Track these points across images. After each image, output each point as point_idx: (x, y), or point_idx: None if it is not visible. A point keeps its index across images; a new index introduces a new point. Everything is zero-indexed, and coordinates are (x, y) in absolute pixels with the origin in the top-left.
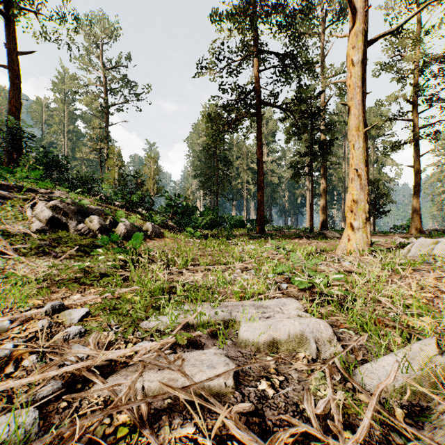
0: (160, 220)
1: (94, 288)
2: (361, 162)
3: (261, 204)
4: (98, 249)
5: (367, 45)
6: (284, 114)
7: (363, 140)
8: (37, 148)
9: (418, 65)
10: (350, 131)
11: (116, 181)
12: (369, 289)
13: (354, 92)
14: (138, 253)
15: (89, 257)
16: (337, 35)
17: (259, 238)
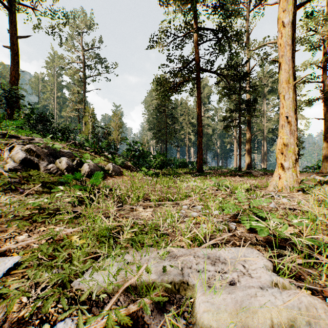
0: (121, 161)
1: (46, 225)
2: (291, 110)
3: (200, 149)
4: (59, 187)
5: (296, 9)
6: (217, 80)
7: (293, 91)
8: (26, 106)
9: (327, 36)
10: (281, 83)
11: (90, 132)
12: (324, 231)
13: (284, 49)
14: (98, 189)
15: (53, 193)
16: (268, 3)
17: (199, 175)
